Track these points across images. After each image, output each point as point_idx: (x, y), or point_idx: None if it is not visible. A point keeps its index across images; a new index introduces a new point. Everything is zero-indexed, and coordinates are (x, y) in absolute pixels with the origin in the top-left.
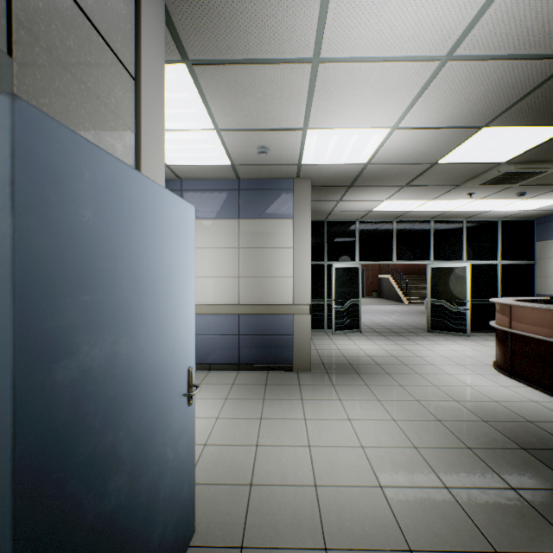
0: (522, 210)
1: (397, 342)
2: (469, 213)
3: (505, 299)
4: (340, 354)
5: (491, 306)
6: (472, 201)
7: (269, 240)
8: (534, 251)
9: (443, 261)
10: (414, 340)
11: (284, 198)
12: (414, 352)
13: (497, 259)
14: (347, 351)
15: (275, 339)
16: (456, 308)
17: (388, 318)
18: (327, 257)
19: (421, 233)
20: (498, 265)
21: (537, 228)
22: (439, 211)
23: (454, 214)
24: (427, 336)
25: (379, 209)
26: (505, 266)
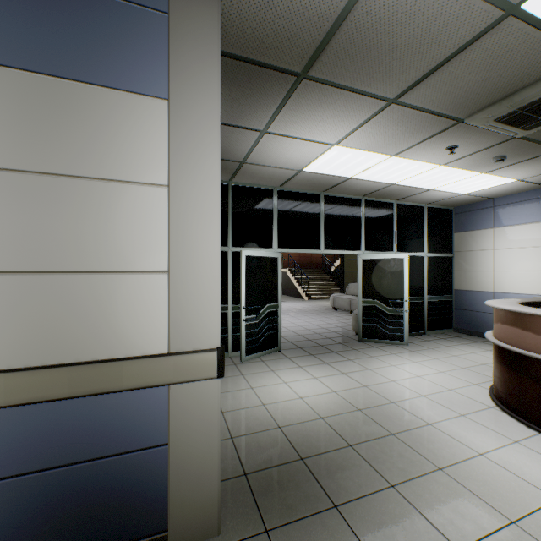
0: (458, 193)
1: (340, 368)
2: (407, 192)
3: (510, 304)
4: (271, 422)
5: (418, 304)
6: (432, 168)
7: (84, 152)
8: (452, 243)
9: (375, 251)
10: (357, 361)
11: (140, 30)
12: (377, 390)
13: (423, 251)
14: (279, 407)
15: (106, 468)
16: (393, 309)
17: (300, 321)
18: (233, 240)
19: (352, 214)
20: (424, 258)
21: (456, 218)
22: (382, 183)
23: (392, 192)
24: (364, 350)
25: (315, 168)
26: (429, 259)
